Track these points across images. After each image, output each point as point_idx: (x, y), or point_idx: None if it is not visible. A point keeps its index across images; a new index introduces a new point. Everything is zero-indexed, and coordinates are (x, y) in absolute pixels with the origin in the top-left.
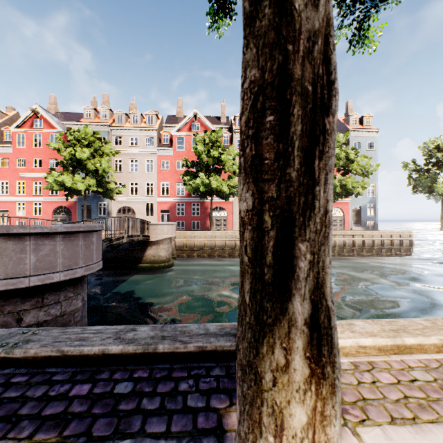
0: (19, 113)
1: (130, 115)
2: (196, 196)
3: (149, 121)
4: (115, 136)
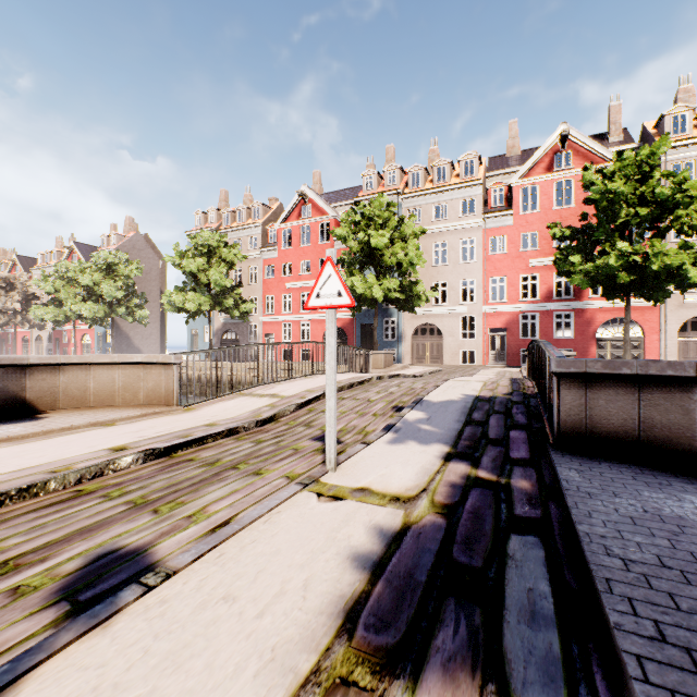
0: (282, 205)
1: (432, 169)
2: (565, 298)
3: (466, 171)
4: (408, 209)
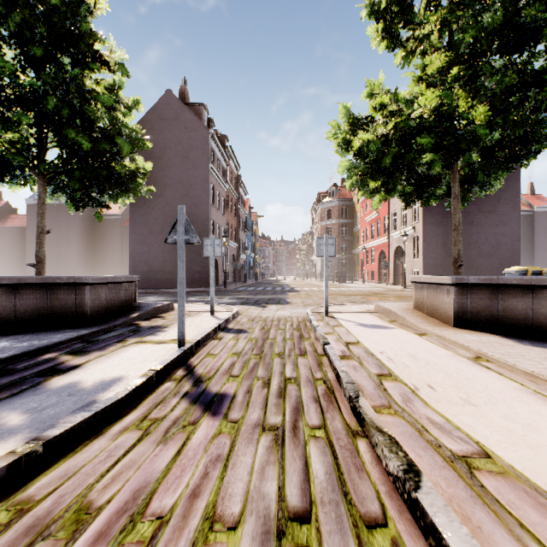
0: None
1: None
2: None
3: None
4: None
